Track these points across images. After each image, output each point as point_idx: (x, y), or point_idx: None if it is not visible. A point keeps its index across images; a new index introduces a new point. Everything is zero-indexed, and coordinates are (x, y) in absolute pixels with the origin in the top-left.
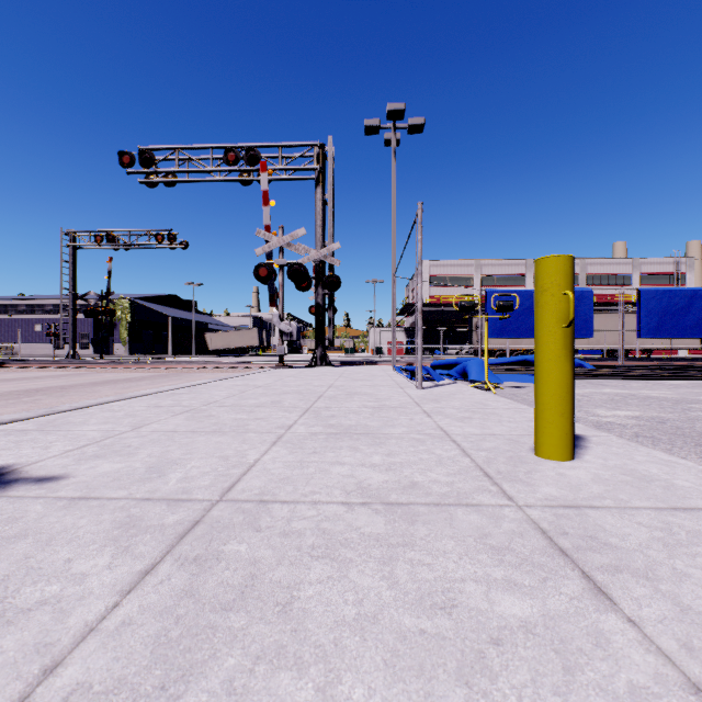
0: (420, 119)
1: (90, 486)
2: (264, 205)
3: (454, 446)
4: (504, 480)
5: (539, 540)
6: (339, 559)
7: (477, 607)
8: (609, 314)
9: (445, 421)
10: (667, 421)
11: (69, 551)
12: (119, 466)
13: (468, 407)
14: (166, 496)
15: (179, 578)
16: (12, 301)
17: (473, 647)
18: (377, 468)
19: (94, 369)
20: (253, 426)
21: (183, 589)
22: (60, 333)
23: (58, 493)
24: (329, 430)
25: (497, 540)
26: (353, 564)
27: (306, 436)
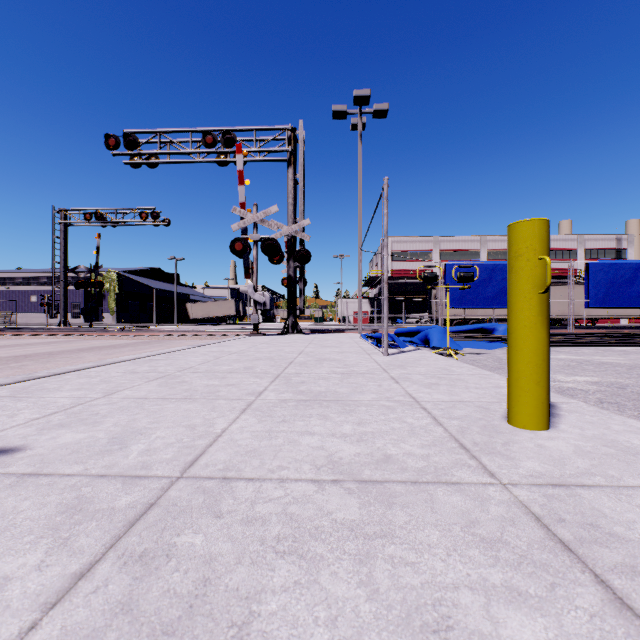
0: (384, 104)
1: (45, 460)
2: (240, 184)
3: (425, 414)
4: (481, 453)
5: (534, 529)
6: (308, 557)
7: (478, 629)
8: (557, 286)
9: (413, 388)
10: (627, 387)
11: None
12: (81, 437)
13: (434, 373)
14: (123, 472)
15: (118, 584)
16: (10, 274)
17: None
18: (348, 439)
19: (83, 336)
20: (224, 392)
21: (120, 601)
22: (53, 304)
23: (9, 468)
24: (299, 397)
25: (487, 529)
26: (325, 563)
27: (276, 403)
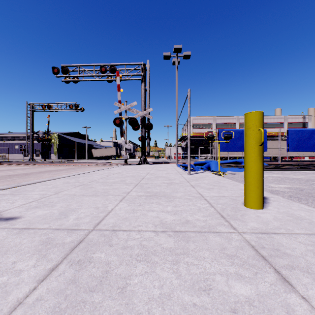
0: (189, 52)
1: (31, 222)
2: (118, 91)
3: (206, 202)
4: (231, 219)
5: (251, 251)
6: (151, 262)
7: (222, 289)
8: (273, 140)
9: (201, 190)
10: (303, 190)
11: (15, 257)
12: (46, 212)
13: (211, 183)
14: (67, 227)
15: (69, 272)
16: (5, 135)
17: (222, 314)
18: (170, 213)
19: (41, 165)
20: (111, 192)
21: (70, 279)
22: (26, 149)
23: (15, 225)
24: (147, 194)
25: (230, 251)
26: (158, 264)
27: (136, 197)
